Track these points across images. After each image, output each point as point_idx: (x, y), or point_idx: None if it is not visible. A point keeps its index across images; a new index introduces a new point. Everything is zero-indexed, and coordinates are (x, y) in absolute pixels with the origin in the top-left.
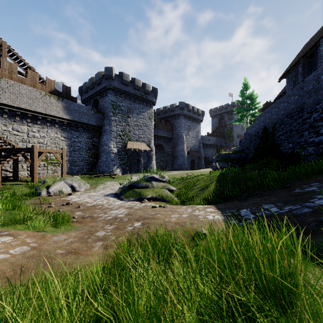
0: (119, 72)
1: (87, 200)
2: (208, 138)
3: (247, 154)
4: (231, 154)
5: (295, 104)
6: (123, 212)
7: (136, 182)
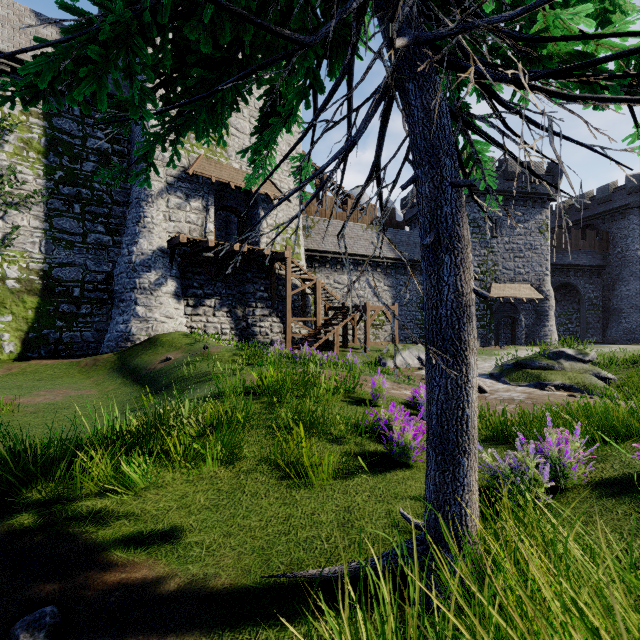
0: None
1: None
2: None
3: None
4: None
5: None
6: (519, 395)
7: (527, 359)
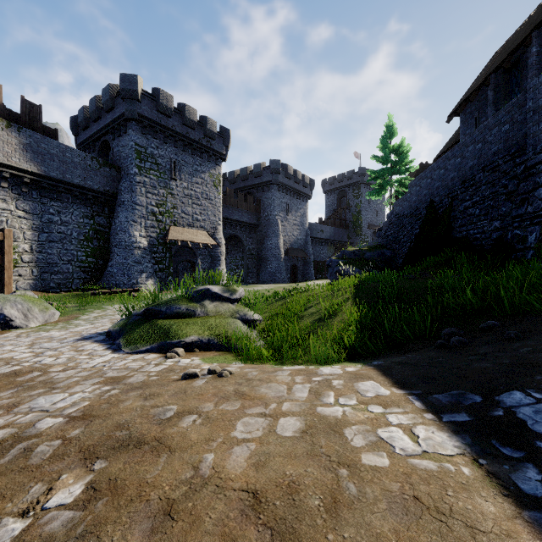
0: (153, 88)
1: (17, 352)
2: (321, 227)
3: (394, 251)
4: (366, 252)
5: (503, 141)
6: (73, 404)
7: (162, 304)
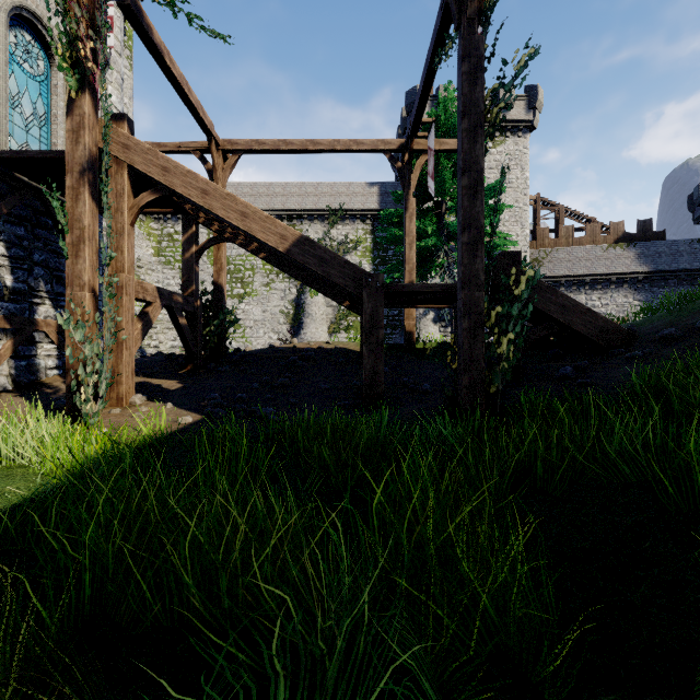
0: None
1: None
2: None
3: None
4: None
5: None
6: None
7: None
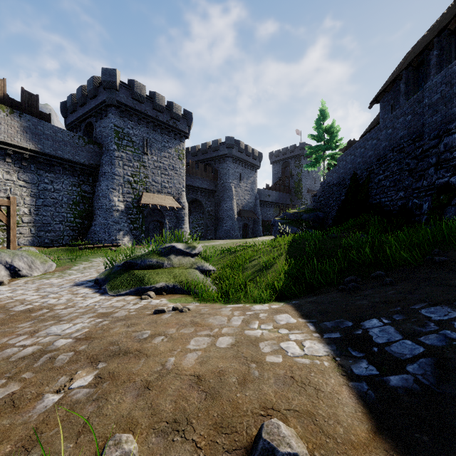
0: (129, 80)
1: (27, 295)
2: (268, 192)
3: (325, 213)
4: (303, 214)
5: (407, 128)
6: (77, 330)
7: (138, 258)
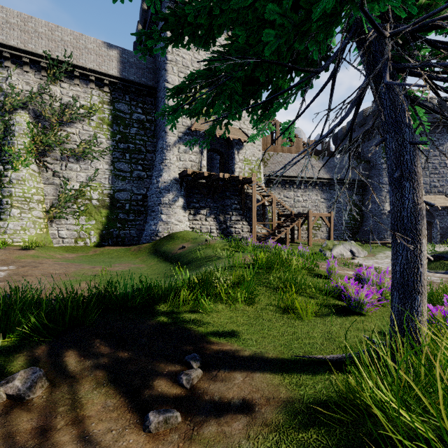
0: None
1: (377, 265)
2: None
3: None
4: None
5: None
6: (438, 279)
7: (443, 253)
